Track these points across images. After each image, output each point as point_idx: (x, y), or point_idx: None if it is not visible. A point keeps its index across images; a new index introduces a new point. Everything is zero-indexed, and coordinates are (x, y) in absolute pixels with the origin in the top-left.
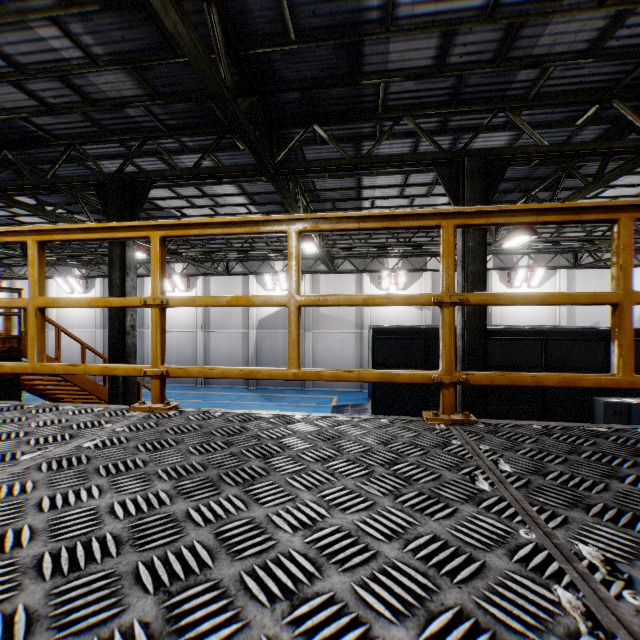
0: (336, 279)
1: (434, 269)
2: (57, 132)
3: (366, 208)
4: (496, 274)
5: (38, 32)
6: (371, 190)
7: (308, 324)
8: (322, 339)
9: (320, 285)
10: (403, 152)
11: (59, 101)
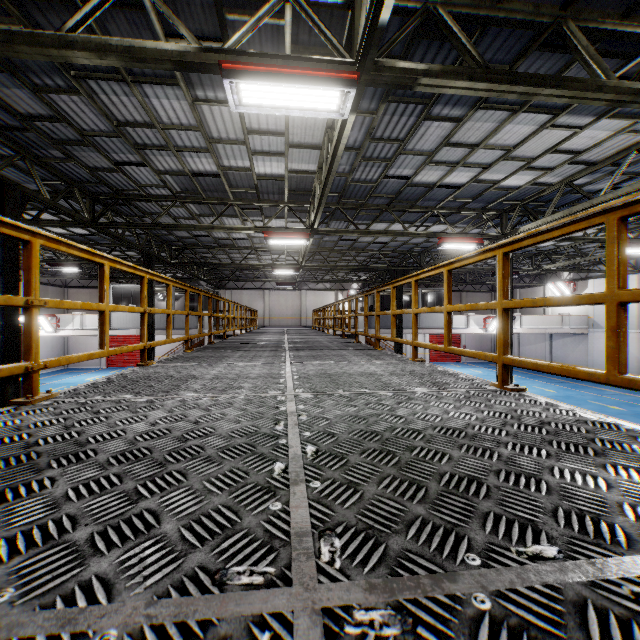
0: None
1: None
2: None
3: None
4: None
5: None
6: None
7: None
8: None
9: None
10: None
11: None
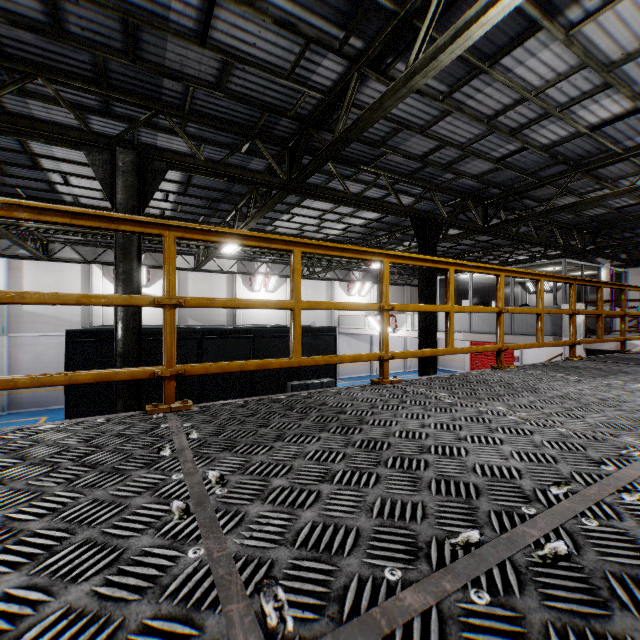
0: (52, 268)
1: (181, 268)
2: None
3: (59, 183)
4: (240, 278)
5: None
6: (53, 161)
7: (2, 325)
8: (28, 345)
9: (25, 274)
10: (72, 124)
11: None
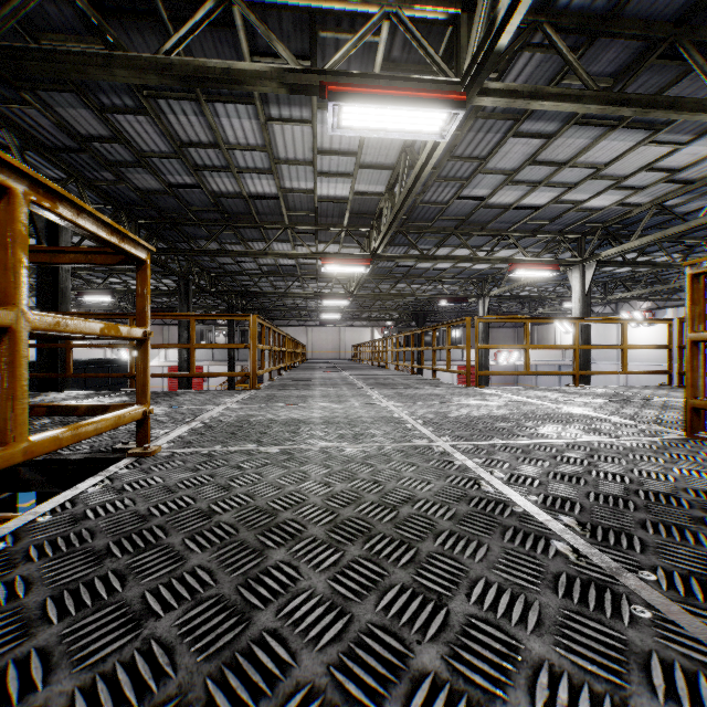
0: None
1: None
2: (6, 109)
3: None
4: None
5: (187, 176)
6: None
7: None
8: None
9: None
10: None
11: (97, 146)
